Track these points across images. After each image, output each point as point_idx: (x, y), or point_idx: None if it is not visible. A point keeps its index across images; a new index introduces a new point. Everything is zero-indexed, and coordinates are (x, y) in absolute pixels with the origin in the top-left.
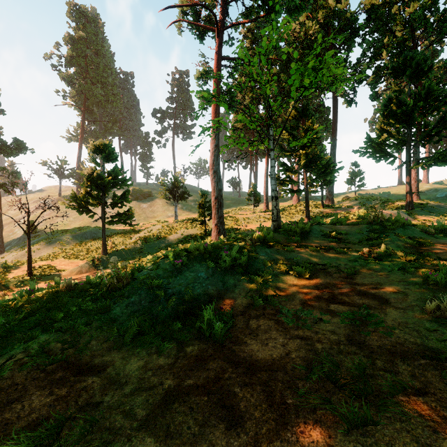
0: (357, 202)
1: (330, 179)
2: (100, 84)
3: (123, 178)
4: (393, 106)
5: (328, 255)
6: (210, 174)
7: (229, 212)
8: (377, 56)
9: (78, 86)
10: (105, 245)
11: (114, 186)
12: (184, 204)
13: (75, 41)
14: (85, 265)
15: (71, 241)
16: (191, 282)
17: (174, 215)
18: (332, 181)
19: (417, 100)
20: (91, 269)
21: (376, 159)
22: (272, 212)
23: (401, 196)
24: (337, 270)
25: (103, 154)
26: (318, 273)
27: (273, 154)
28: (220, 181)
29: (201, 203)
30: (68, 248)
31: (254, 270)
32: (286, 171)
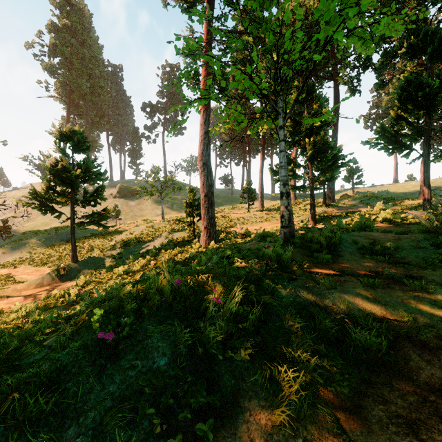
0: (358, 200)
1: (333, 175)
2: (85, 76)
3: (95, 171)
4: (412, 89)
5: (396, 295)
6: (199, 166)
7: (221, 211)
8: (386, 39)
9: (62, 77)
10: (75, 251)
11: (85, 180)
12: (174, 202)
13: (58, 30)
14: (48, 275)
15: (43, 243)
16: (132, 392)
17: (162, 214)
18: (335, 177)
19: (441, 82)
20: (55, 280)
21: (388, 152)
22: (282, 215)
23: (401, 194)
24: (438, 338)
25: (70, 142)
26: (401, 344)
27: (283, 134)
28: (210, 175)
29: (189, 201)
30: (39, 252)
31: (273, 338)
32: (287, 164)
